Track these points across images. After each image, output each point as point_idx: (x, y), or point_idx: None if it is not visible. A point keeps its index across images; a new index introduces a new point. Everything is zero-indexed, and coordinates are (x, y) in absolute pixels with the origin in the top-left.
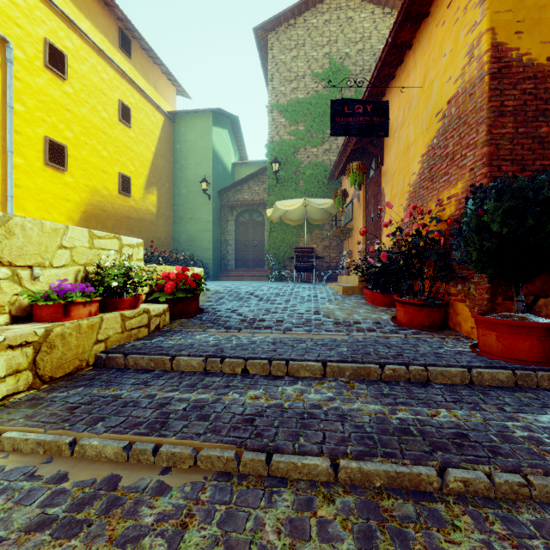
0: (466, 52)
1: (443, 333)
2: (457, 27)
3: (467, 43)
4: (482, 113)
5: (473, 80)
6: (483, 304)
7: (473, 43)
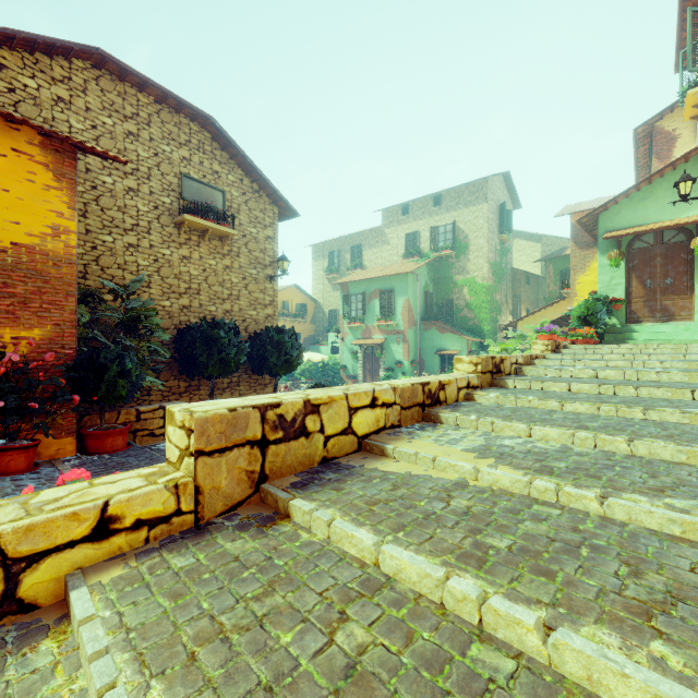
0: (49, 225)
1: (46, 464)
2: (34, 189)
3: (51, 218)
4: (72, 289)
5: (61, 256)
6: (73, 428)
7: (61, 227)
